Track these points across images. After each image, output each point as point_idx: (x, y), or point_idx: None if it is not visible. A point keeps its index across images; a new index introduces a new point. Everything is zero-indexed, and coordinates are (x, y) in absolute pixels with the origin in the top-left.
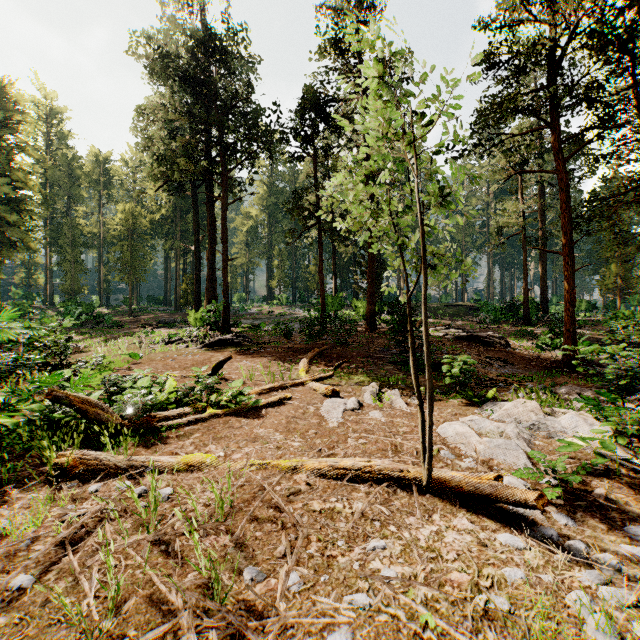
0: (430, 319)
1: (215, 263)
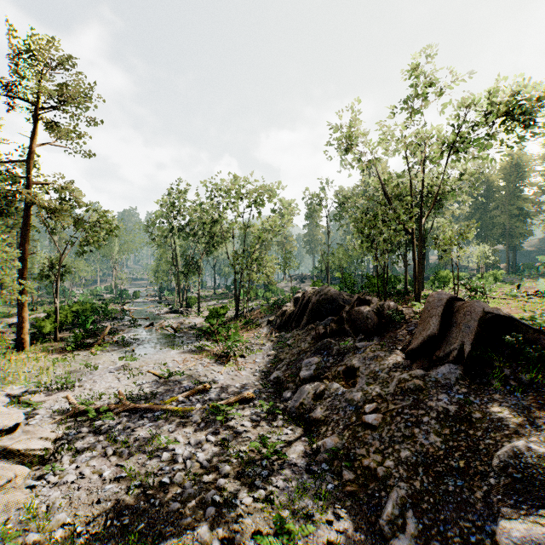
0: None
1: None
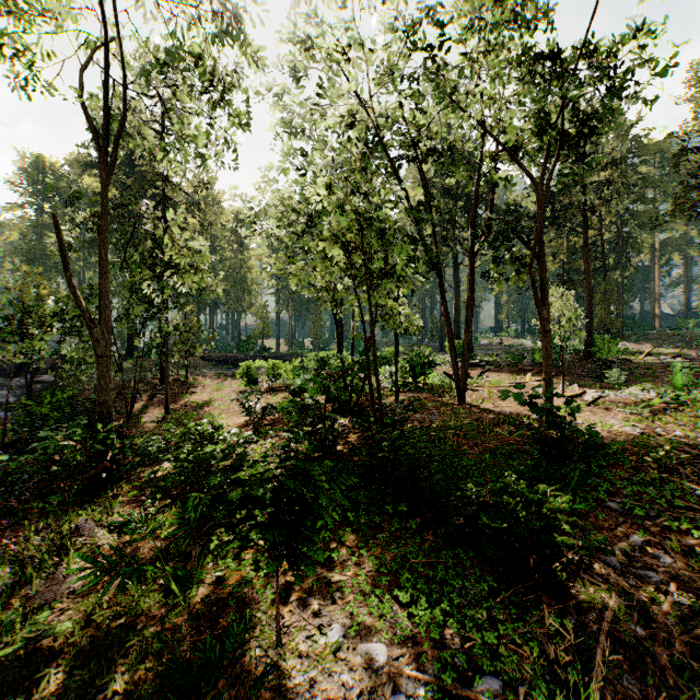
0: (675, 350)
1: (459, 309)
